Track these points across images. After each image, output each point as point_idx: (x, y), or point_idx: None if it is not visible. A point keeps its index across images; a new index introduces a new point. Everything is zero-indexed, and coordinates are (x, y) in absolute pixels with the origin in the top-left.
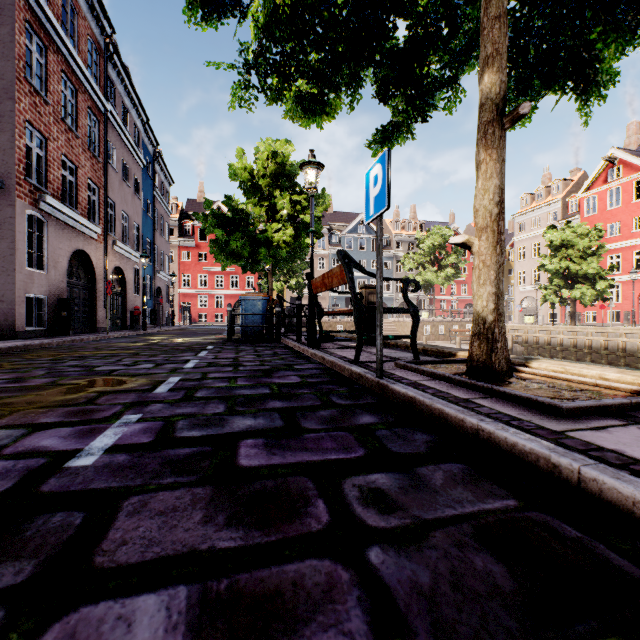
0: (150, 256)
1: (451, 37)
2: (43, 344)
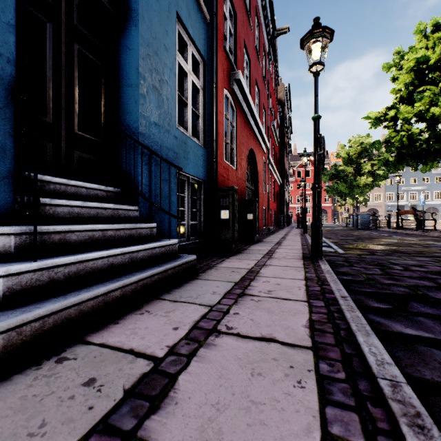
0: None
1: None
2: None
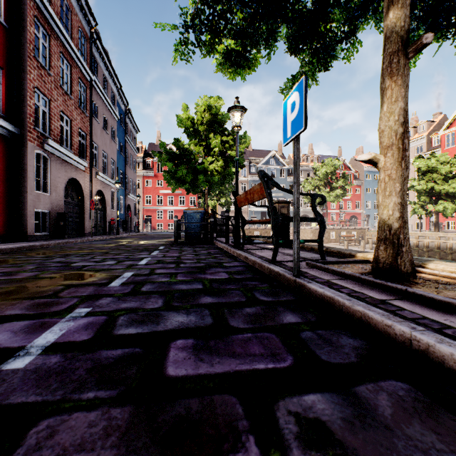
0: (123, 183)
1: (347, 3)
2: (44, 245)
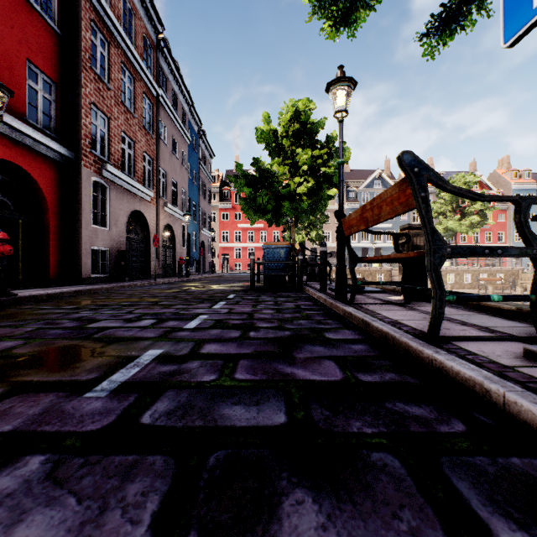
0: (195, 216)
1: None
2: (93, 290)
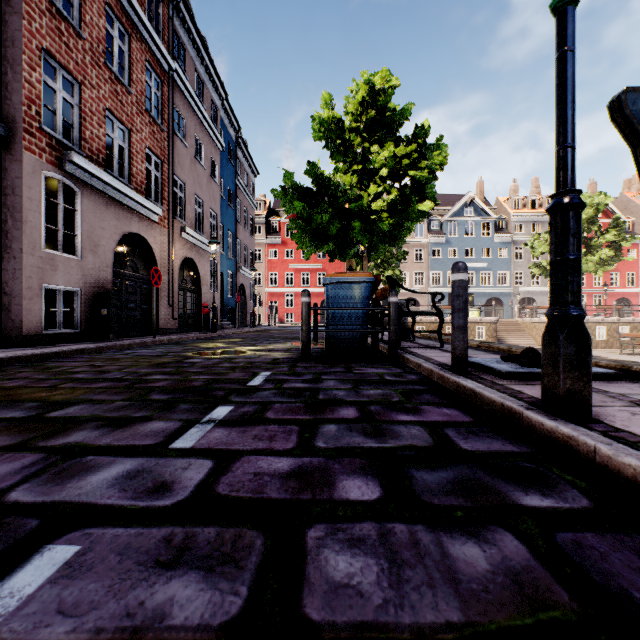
0: (232, 250)
1: None
2: (1, 360)
